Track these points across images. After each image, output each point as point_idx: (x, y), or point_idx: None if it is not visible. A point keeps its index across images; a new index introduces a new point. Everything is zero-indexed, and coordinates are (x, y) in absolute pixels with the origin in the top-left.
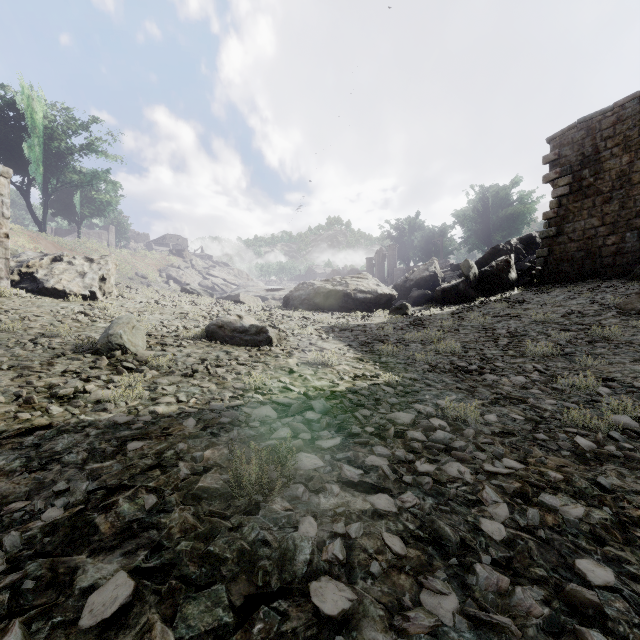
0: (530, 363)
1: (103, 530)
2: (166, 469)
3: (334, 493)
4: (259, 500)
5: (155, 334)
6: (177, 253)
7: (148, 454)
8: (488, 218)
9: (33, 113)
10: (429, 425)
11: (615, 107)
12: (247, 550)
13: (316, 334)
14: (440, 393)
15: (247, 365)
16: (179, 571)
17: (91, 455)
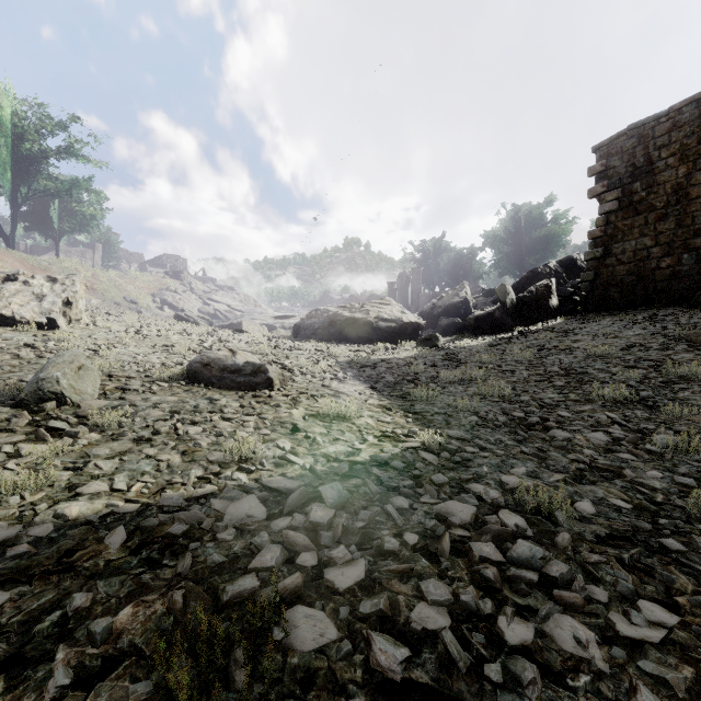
0: (602, 411)
1: None
2: (25, 671)
3: None
4: None
5: (119, 374)
6: (174, 275)
7: (6, 626)
8: (521, 239)
9: None
10: (503, 529)
11: (670, 112)
12: None
13: (330, 372)
14: (501, 462)
15: (234, 420)
16: None
17: None
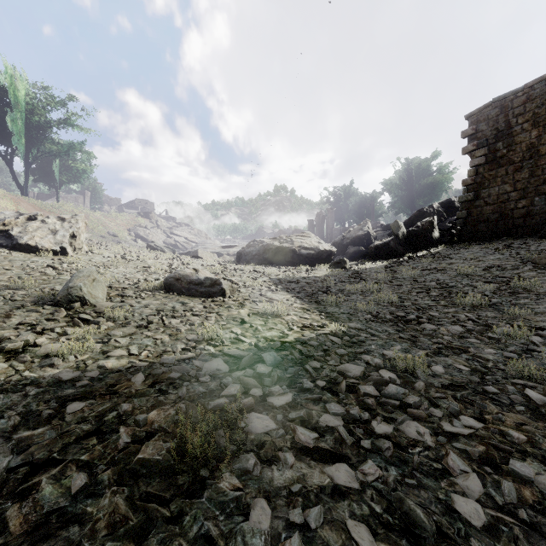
0: (462, 313)
1: (13, 527)
2: (105, 436)
3: (288, 465)
4: (205, 476)
5: (117, 286)
6: (144, 215)
7: (88, 417)
8: (412, 186)
9: (15, 90)
10: (380, 378)
11: (525, 88)
12: None
13: (266, 286)
14: (385, 343)
15: (201, 316)
16: None
17: (24, 420)
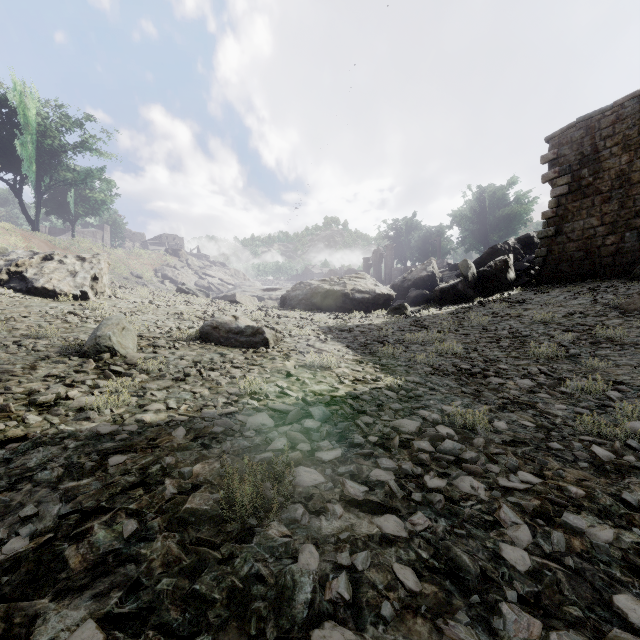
0: (535, 365)
1: (73, 565)
2: (150, 487)
3: (337, 515)
4: (253, 524)
5: (147, 335)
6: (173, 253)
7: (131, 470)
8: (485, 218)
9: (25, 110)
10: (436, 434)
11: (614, 106)
12: (239, 588)
13: (314, 335)
14: (445, 398)
15: (242, 368)
16: (158, 618)
17: (67, 471)
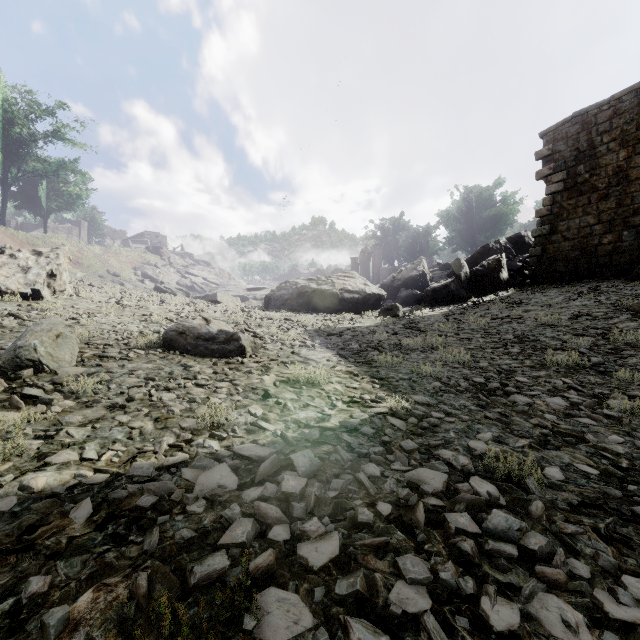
0: (557, 377)
1: None
2: None
3: None
4: None
5: (98, 342)
6: (154, 250)
7: None
8: (472, 219)
9: None
10: (476, 498)
11: (612, 100)
12: None
13: (299, 340)
14: (467, 427)
15: (207, 386)
16: None
17: None
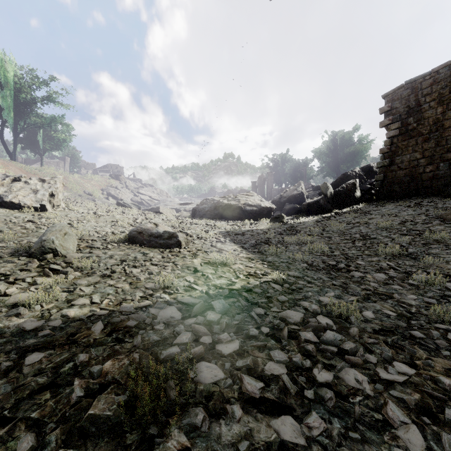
0: (384, 261)
1: None
2: (59, 389)
3: (236, 419)
4: (153, 434)
5: (87, 238)
6: (115, 177)
7: (45, 369)
8: (337, 154)
9: (5, 72)
10: (318, 325)
11: (432, 72)
12: None
13: (216, 238)
14: (320, 289)
15: (159, 265)
16: None
17: None
